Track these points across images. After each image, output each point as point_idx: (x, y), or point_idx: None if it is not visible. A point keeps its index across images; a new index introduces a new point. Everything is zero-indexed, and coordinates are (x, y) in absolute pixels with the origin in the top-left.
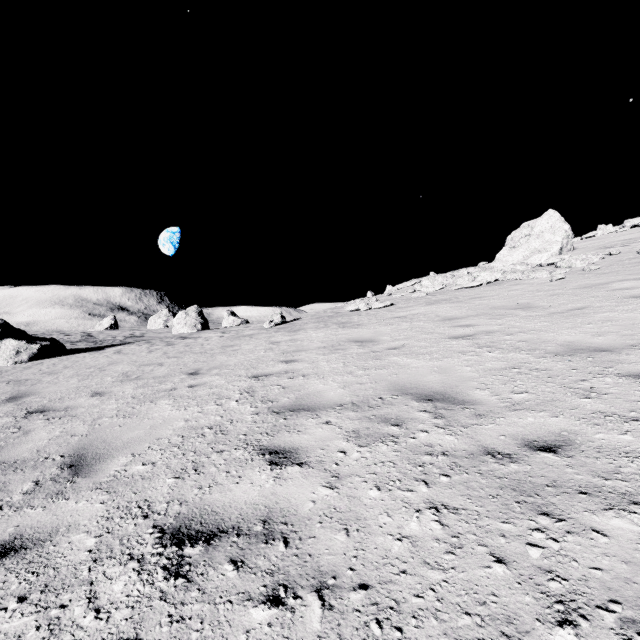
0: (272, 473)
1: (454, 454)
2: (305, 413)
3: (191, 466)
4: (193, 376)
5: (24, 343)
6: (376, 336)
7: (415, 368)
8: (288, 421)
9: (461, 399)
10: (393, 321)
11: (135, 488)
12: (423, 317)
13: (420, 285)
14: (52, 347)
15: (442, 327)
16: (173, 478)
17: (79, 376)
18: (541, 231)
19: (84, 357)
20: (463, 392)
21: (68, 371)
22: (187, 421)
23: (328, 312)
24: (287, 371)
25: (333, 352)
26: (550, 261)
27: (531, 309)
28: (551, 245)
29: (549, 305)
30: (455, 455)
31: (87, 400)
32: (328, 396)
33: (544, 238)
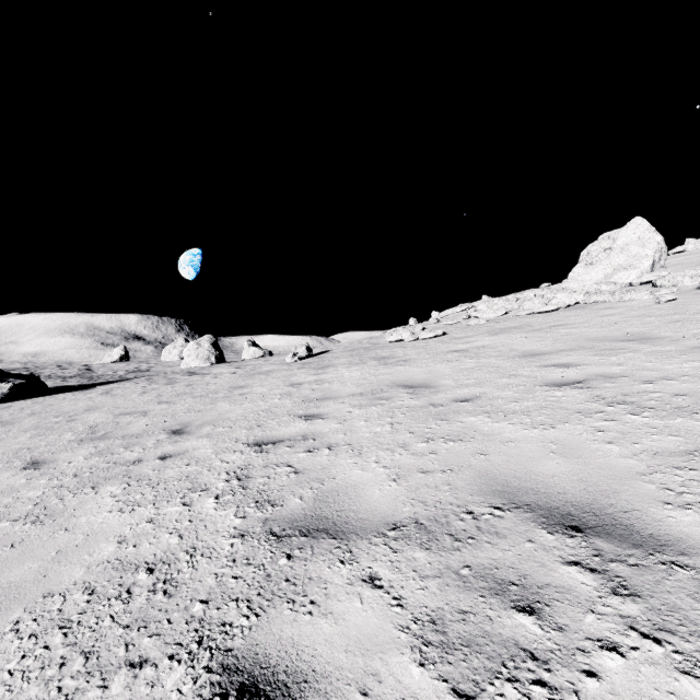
0: None
1: None
2: (328, 543)
3: None
4: (175, 437)
5: None
6: (432, 378)
7: (514, 442)
8: (294, 565)
9: (646, 532)
10: (451, 356)
11: None
12: (492, 351)
13: (475, 310)
14: (28, 386)
15: (527, 367)
16: None
17: (36, 429)
18: (626, 243)
19: (63, 399)
20: (639, 511)
21: (29, 420)
22: (121, 543)
23: (364, 343)
24: (306, 436)
25: (374, 403)
26: (644, 279)
27: (653, 341)
28: (640, 260)
29: (679, 335)
30: None
31: (11, 477)
32: (370, 499)
33: (630, 252)
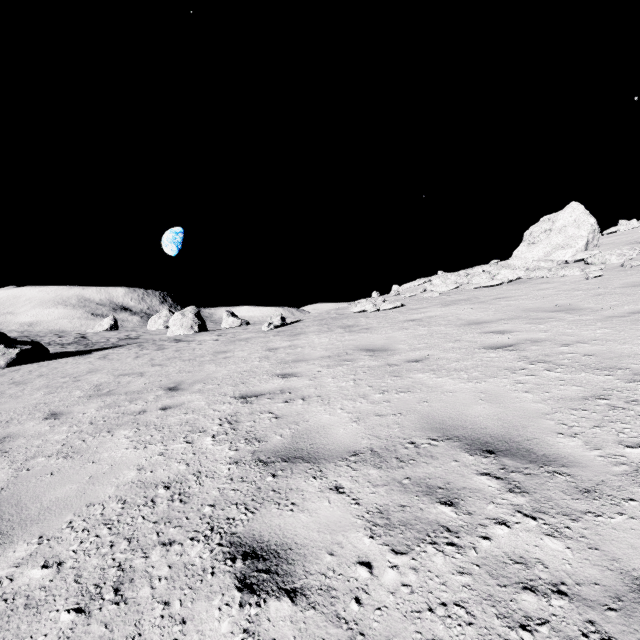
0: (241, 616)
1: (581, 594)
2: (304, 466)
3: (113, 579)
4: (171, 392)
5: (2, 347)
6: (390, 343)
7: (452, 392)
8: (278, 481)
9: (540, 453)
10: (407, 325)
11: (2, 635)
12: (442, 320)
13: (430, 284)
14: (33, 351)
15: (470, 333)
16: (73, 611)
17: (48, 388)
18: (563, 225)
19: (66, 363)
20: (538, 439)
21: (40, 381)
22: (140, 470)
23: (332, 313)
24: (283, 390)
25: (340, 364)
26: (578, 257)
27: (577, 312)
28: (575, 240)
29: (599, 307)
30: (584, 597)
31: (36, 425)
32: (336, 435)
33: (567, 233)
